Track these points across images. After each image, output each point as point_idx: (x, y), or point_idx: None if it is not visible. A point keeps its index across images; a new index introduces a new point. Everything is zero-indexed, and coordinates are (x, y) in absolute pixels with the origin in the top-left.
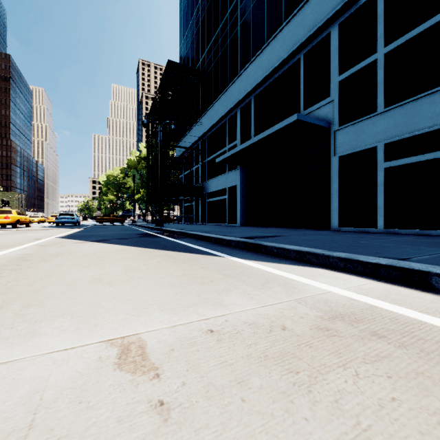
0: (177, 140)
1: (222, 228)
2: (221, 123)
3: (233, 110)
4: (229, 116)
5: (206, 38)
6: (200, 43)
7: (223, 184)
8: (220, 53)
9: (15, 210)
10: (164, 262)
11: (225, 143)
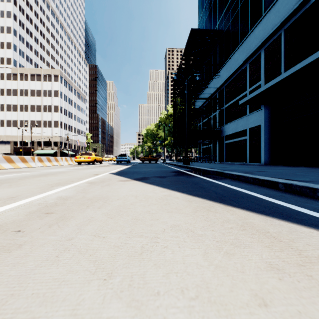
0: (198, 93)
1: (252, 167)
2: (241, 70)
3: (255, 53)
4: (250, 60)
5: (224, 1)
6: (217, 8)
7: (243, 126)
8: (239, 6)
9: (94, 153)
10: (303, 281)
11: (245, 87)
